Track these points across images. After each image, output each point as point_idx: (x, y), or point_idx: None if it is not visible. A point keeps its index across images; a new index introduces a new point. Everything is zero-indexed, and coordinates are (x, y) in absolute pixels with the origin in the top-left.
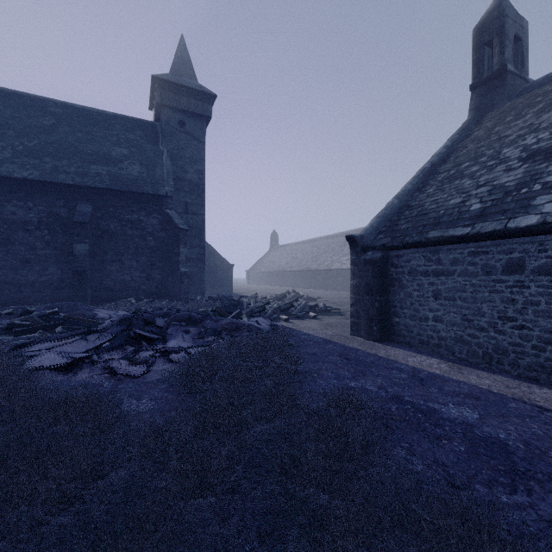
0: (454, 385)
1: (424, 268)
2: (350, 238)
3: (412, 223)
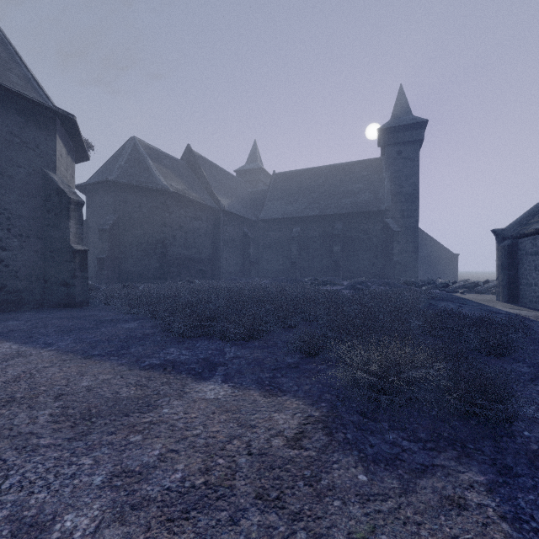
0: (497, 311)
1: (531, 250)
2: (492, 232)
3: (537, 218)
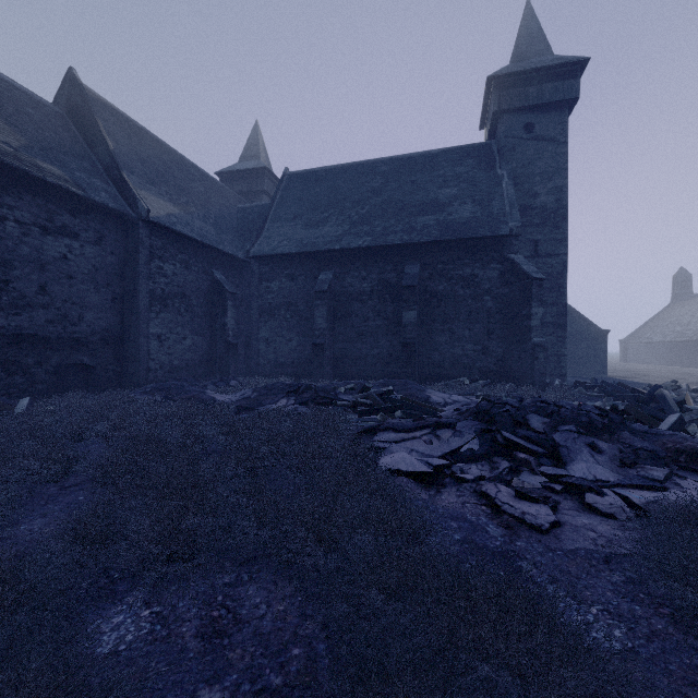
0: None
1: None
2: None
3: None
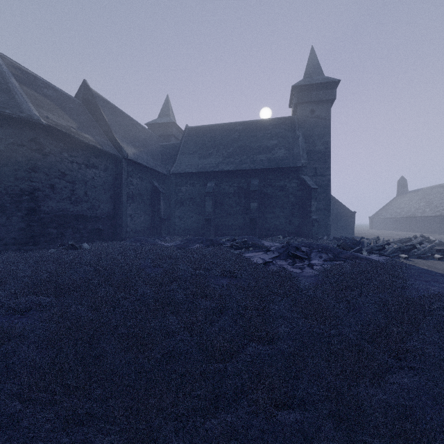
0: None
1: None
2: None
3: None
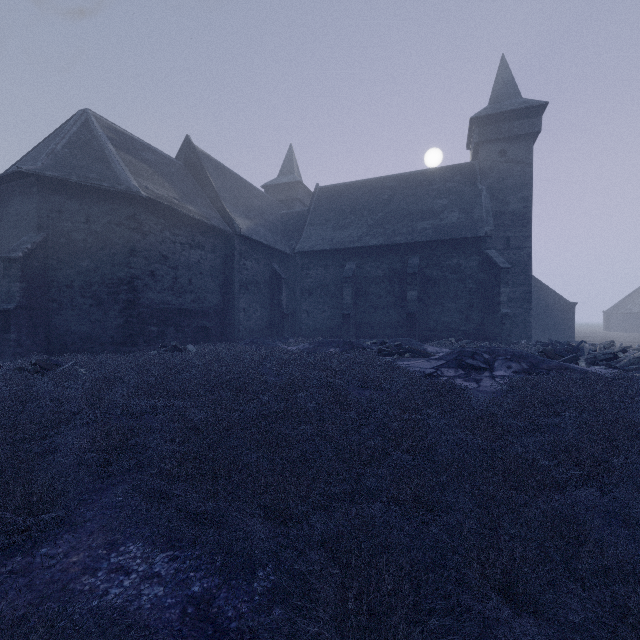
0: None
1: None
2: None
3: None
